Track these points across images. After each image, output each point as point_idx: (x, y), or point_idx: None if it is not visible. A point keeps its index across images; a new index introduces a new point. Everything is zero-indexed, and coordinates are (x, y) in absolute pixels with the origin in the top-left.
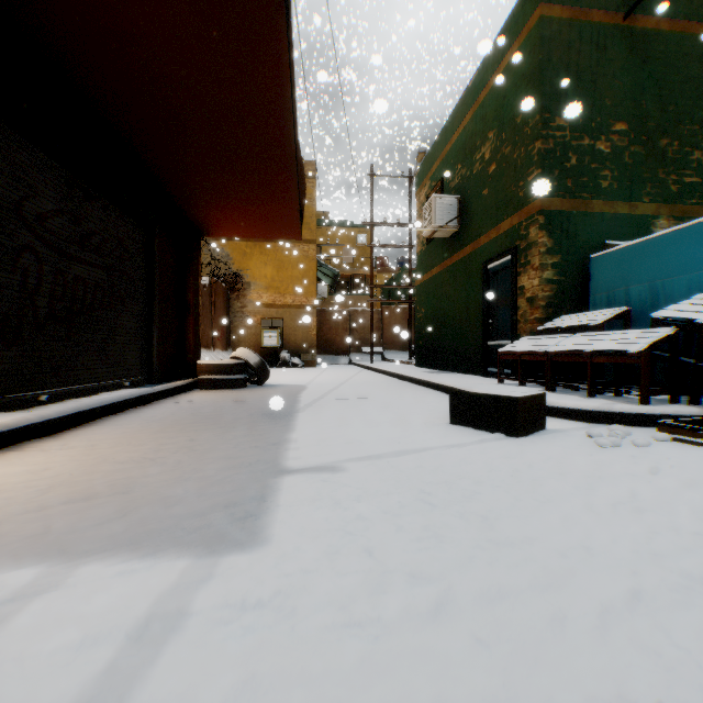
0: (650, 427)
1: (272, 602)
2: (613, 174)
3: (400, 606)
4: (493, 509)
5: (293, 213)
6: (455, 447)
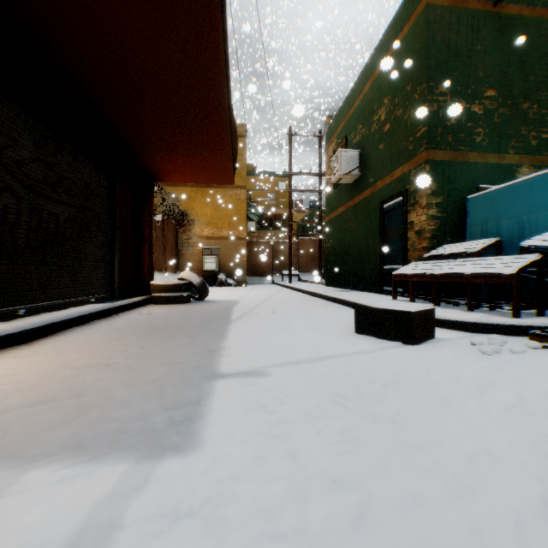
0: (521, 336)
1: (202, 511)
2: (485, 131)
3: (323, 516)
4: (400, 412)
5: (228, 163)
6: (362, 354)
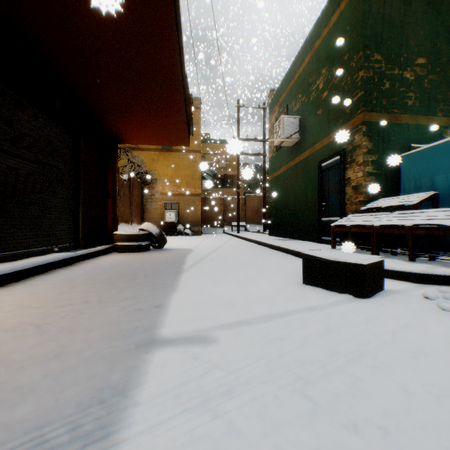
0: None
1: None
2: (416, 95)
3: None
4: (387, 410)
5: (182, 125)
6: (315, 310)
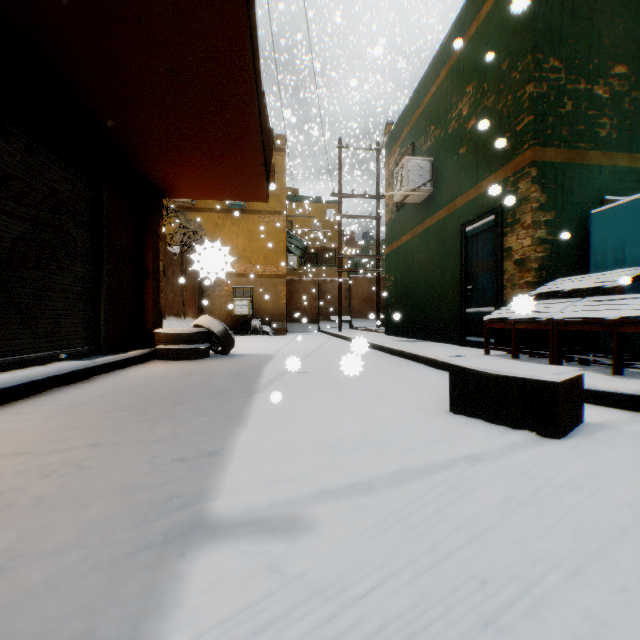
0: None
1: None
2: (611, 122)
3: None
4: None
5: (258, 169)
6: (480, 462)
